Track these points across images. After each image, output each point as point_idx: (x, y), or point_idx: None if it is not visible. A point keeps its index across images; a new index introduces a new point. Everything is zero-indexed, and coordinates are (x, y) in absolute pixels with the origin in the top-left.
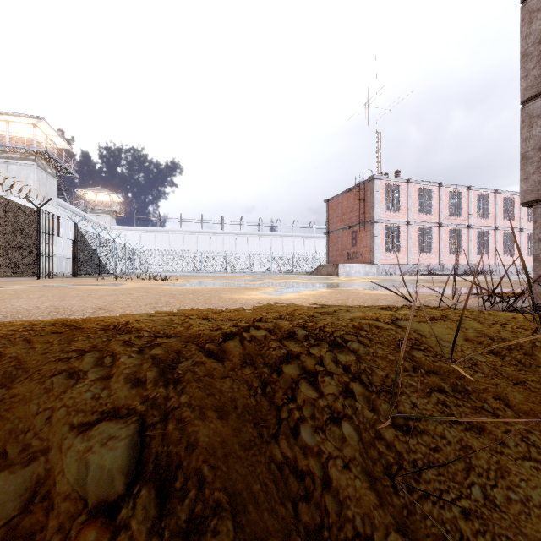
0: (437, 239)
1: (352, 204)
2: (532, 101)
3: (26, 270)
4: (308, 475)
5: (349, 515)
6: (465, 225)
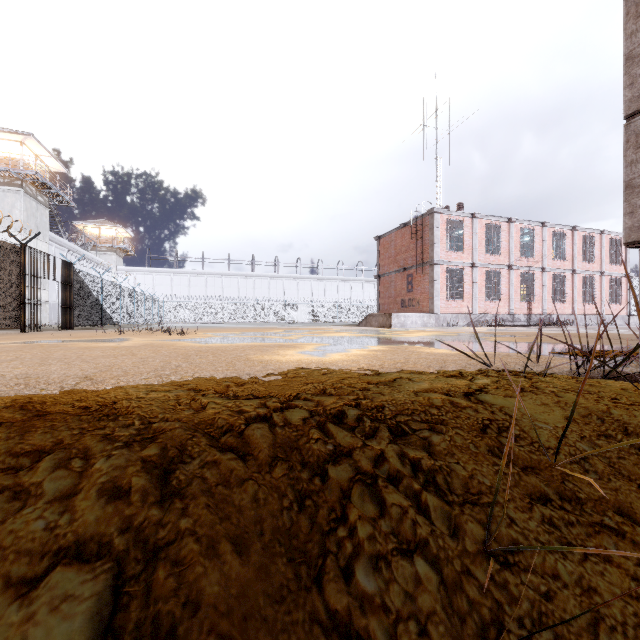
0: (506, 284)
1: (408, 242)
2: (639, 115)
3: (7, 322)
4: None
5: None
6: (538, 267)
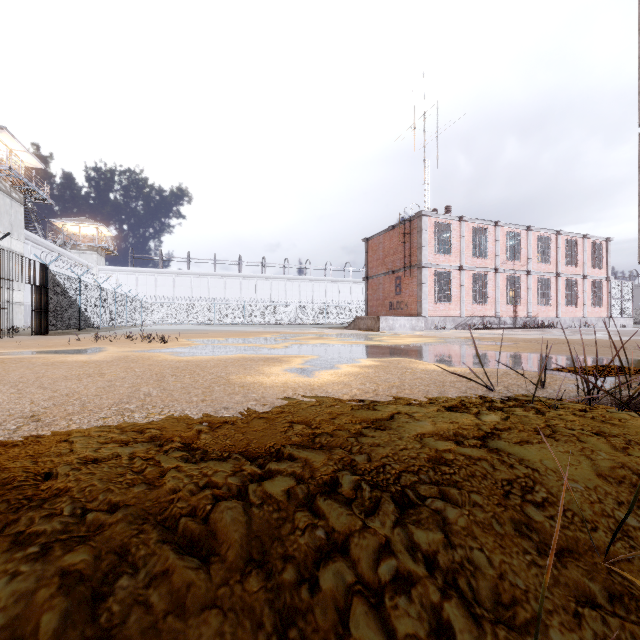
0: (493, 287)
1: (396, 244)
2: None
3: None
4: None
5: None
6: (524, 271)
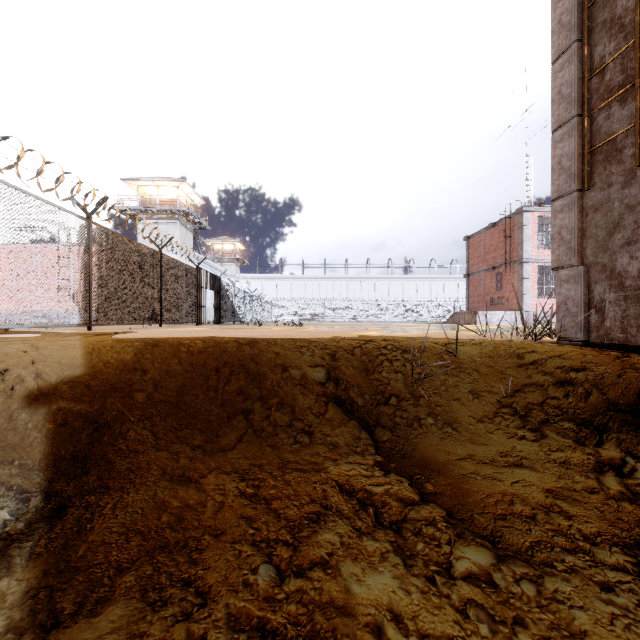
0: None
1: (497, 241)
2: (556, 200)
3: (190, 318)
4: (383, 381)
5: (394, 389)
6: None
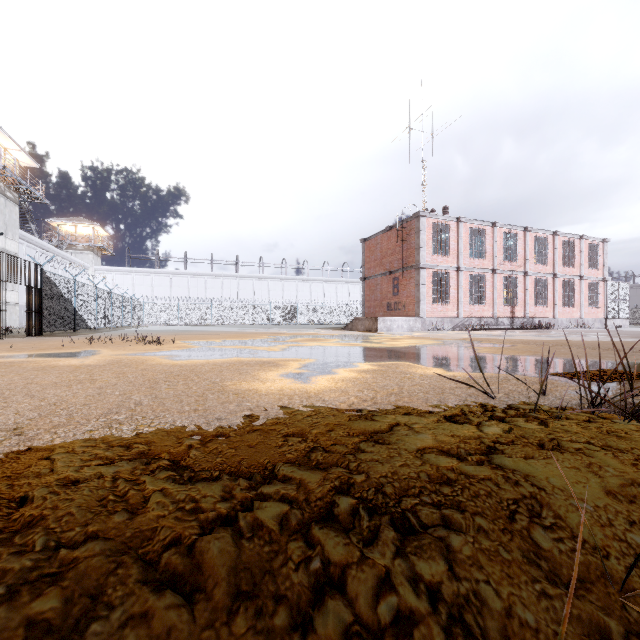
0: (490, 288)
1: (394, 245)
2: None
3: None
4: None
5: None
6: (521, 272)
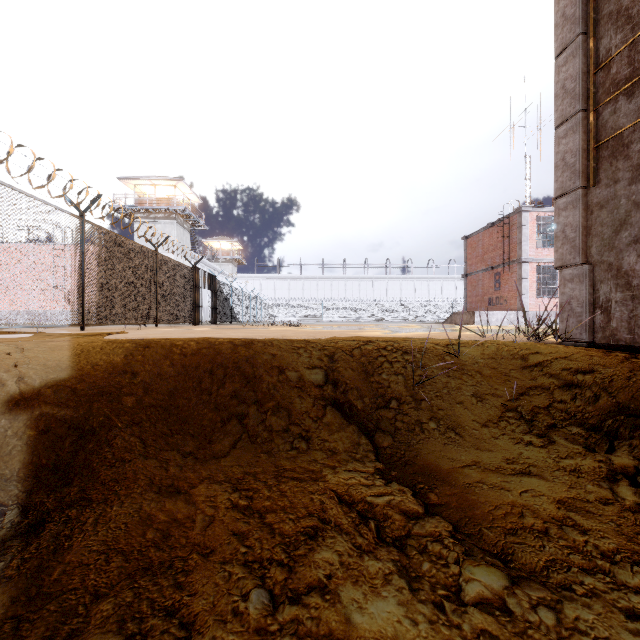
0: None
1: (495, 241)
2: (559, 198)
3: (187, 318)
4: (383, 383)
5: (395, 392)
6: None
